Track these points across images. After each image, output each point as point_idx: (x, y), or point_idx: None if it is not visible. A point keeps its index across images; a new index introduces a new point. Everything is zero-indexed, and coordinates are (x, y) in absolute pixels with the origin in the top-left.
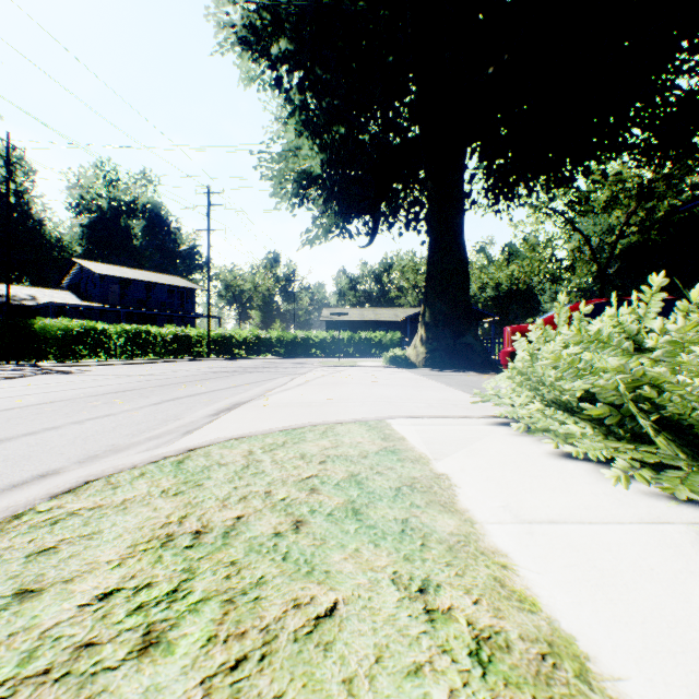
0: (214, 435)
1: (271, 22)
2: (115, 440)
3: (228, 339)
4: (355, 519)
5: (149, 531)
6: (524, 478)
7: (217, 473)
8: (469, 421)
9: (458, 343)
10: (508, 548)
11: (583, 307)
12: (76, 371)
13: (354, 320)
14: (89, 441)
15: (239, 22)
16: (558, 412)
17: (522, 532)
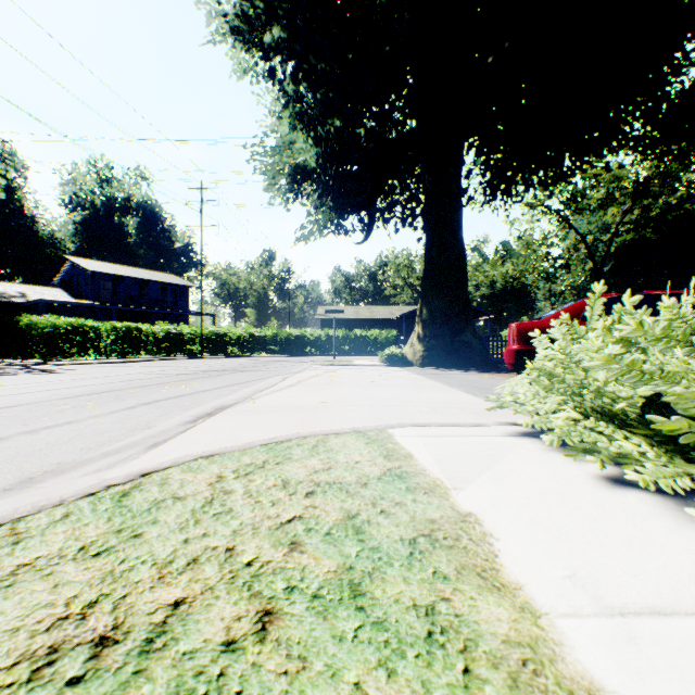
0: (184, 449)
1: (264, 10)
2: (63, 457)
3: (222, 336)
4: (354, 607)
5: (23, 639)
6: (581, 522)
7: (168, 513)
8: (483, 430)
9: (456, 341)
10: (611, 681)
11: (627, 296)
12: (60, 370)
13: (349, 318)
14: (30, 458)
15: (231, 11)
16: (601, 424)
17: (619, 637)
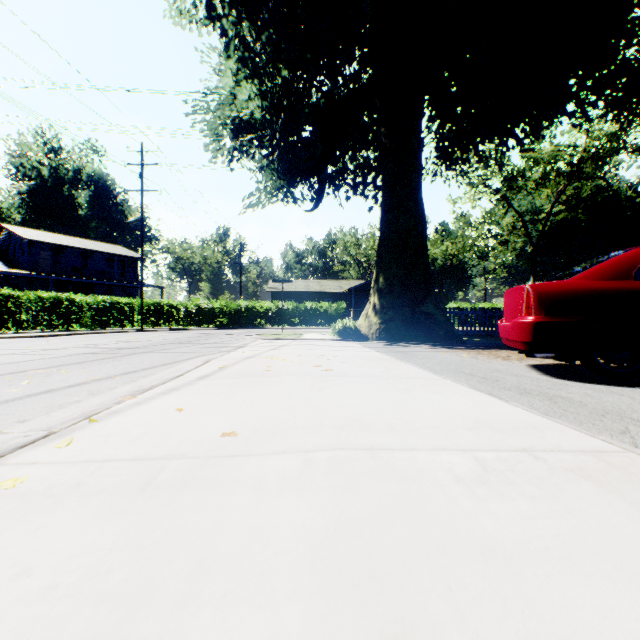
0: None
1: None
2: None
3: (167, 308)
4: None
5: None
6: None
7: None
8: None
9: (416, 312)
10: None
11: None
12: None
13: (300, 291)
14: None
15: None
16: None
17: None
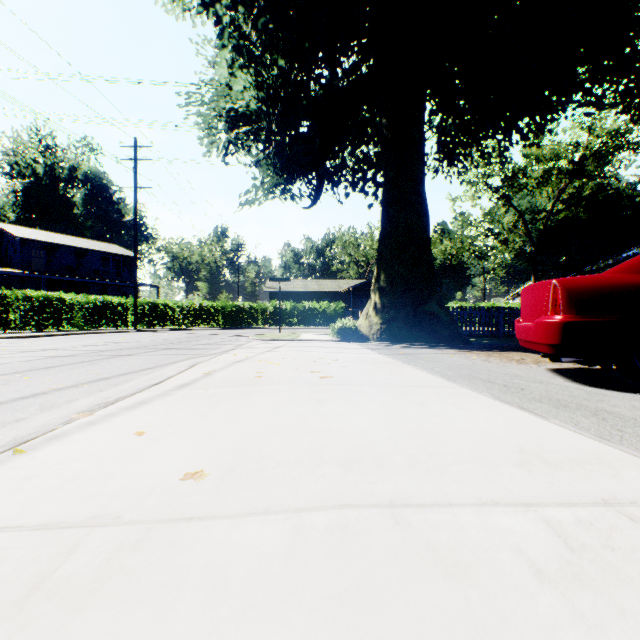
0: None
1: None
2: None
3: (161, 308)
4: None
5: None
6: None
7: None
8: None
9: (419, 312)
10: None
11: None
12: None
13: (298, 291)
14: None
15: None
16: None
17: None
